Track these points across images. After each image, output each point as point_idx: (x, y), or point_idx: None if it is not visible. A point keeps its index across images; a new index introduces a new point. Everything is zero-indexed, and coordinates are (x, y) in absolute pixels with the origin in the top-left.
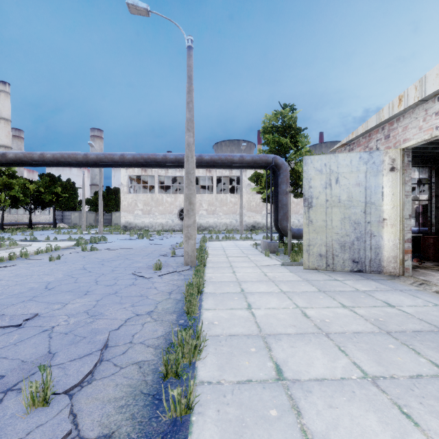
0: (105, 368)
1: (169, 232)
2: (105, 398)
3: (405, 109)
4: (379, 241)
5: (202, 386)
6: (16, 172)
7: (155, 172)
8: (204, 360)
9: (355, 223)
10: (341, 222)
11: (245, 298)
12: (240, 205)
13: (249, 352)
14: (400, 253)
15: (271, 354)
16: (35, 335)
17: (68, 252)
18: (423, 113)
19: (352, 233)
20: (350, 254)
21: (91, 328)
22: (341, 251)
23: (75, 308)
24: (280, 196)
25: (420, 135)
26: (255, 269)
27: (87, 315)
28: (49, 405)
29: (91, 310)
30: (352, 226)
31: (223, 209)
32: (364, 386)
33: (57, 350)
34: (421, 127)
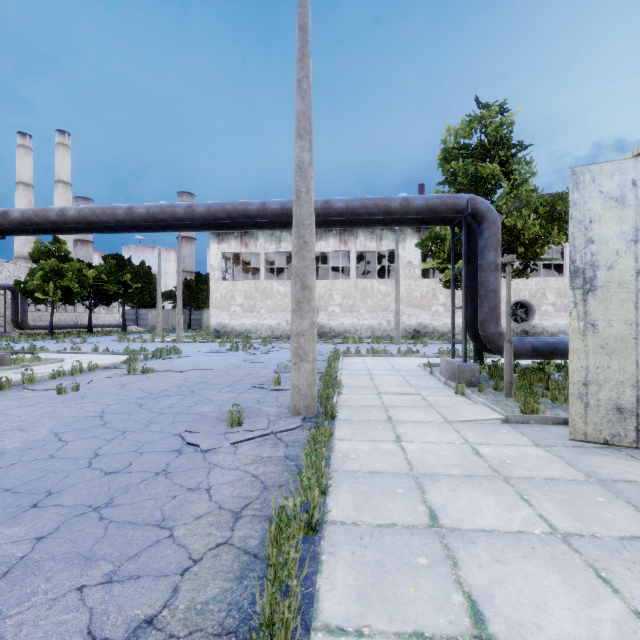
0: None
1: (281, 340)
2: None
3: None
4: None
5: None
6: (69, 253)
7: (261, 247)
8: None
9: None
10: None
11: (452, 560)
12: (395, 296)
13: None
14: None
15: None
16: None
17: (106, 374)
18: None
19: None
20: None
21: None
22: None
23: None
24: (484, 274)
25: None
26: (446, 433)
27: None
28: None
29: None
30: None
31: (366, 304)
32: None
33: None
34: None
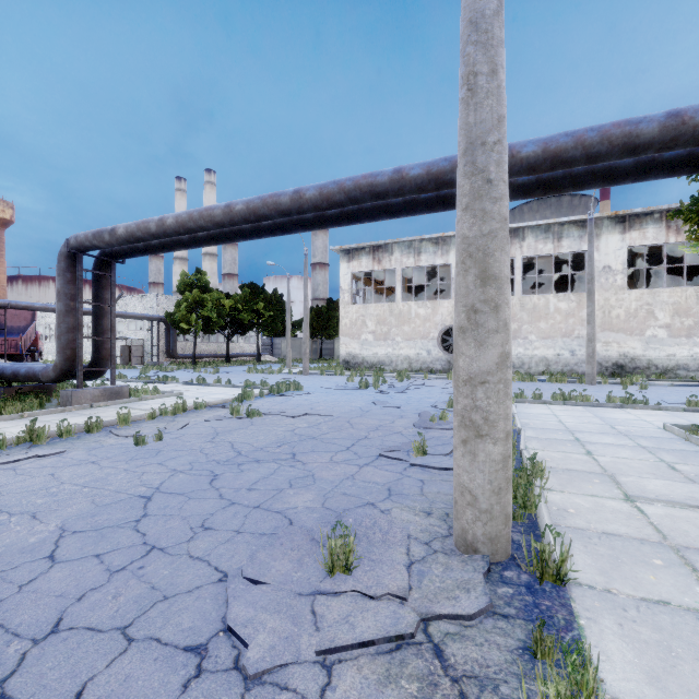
0: None
1: (421, 374)
2: None
3: None
4: None
5: None
6: (209, 283)
7: (396, 262)
8: None
9: None
10: None
11: None
12: (587, 315)
13: None
14: None
15: None
16: None
17: (209, 415)
18: None
19: None
20: None
21: None
22: None
23: None
24: None
25: None
26: None
27: None
28: None
29: None
30: None
31: (538, 327)
32: None
33: None
34: None
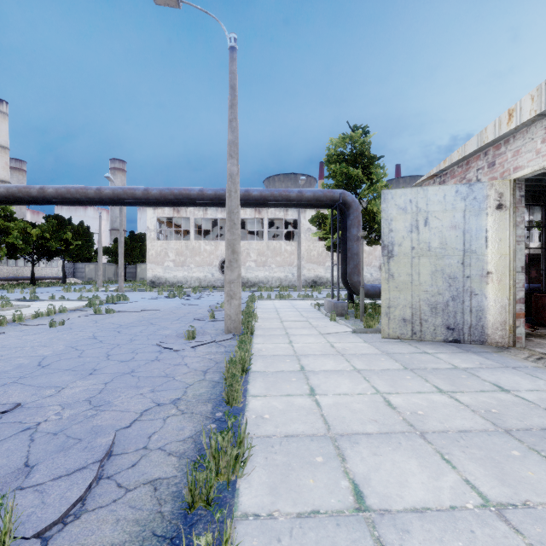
0: (104, 491)
1: (208, 289)
2: (97, 544)
3: (516, 127)
4: (482, 301)
5: (246, 522)
6: (14, 213)
7: (190, 213)
8: (249, 477)
9: (450, 278)
10: (431, 277)
11: (307, 378)
12: (298, 255)
13: (314, 463)
14: (509, 317)
15: (345, 466)
16: (10, 437)
17: (76, 315)
18: (542, 132)
19: (447, 291)
20: (443, 318)
21: (92, 425)
22: (432, 314)
23: (74, 394)
24: (350, 243)
25: (538, 161)
26: (318, 338)
27: (88, 406)
28: None
29: (95, 397)
30: (447, 281)
31: (276, 260)
32: (487, 521)
33: (39, 460)
34: (539, 151)
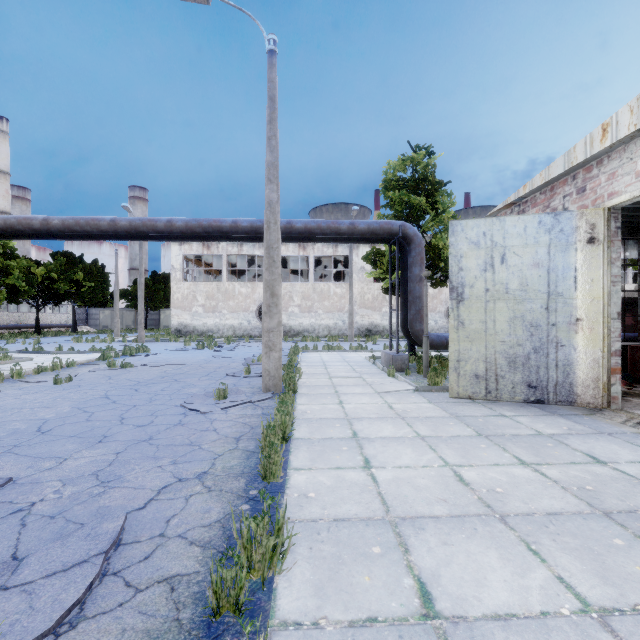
0: (109, 592)
1: (243, 339)
2: None
3: (612, 145)
4: (570, 353)
5: (284, 633)
6: (15, 249)
7: (223, 250)
8: (290, 573)
9: (532, 326)
10: (509, 324)
11: (360, 447)
12: (349, 299)
13: (369, 555)
14: (603, 373)
15: (409, 559)
16: None
17: (86, 369)
18: None
19: (528, 341)
20: (523, 374)
21: (98, 505)
22: (510, 370)
23: (78, 467)
24: (411, 284)
25: (638, 186)
26: (374, 398)
27: (95, 481)
28: None
29: (104, 471)
30: (528, 330)
31: (324, 305)
32: (588, 632)
33: (30, 551)
34: (639, 173)
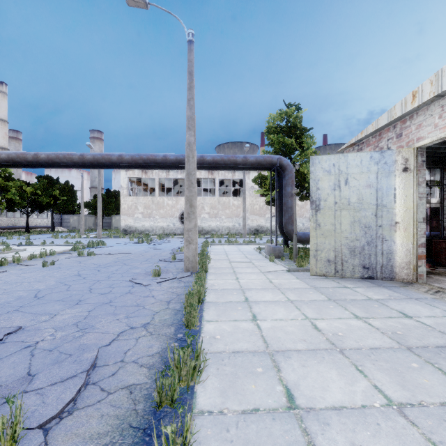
0: (91, 394)
1: (170, 236)
2: (86, 433)
3: (419, 105)
4: (391, 245)
5: (202, 417)
6: (12, 174)
7: (156, 174)
8: (204, 383)
9: (366, 227)
10: (350, 226)
11: (250, 307)
12: (243, 208)
13: (255, 372)
14: (413, 258)
15: (280, 375)
16: (15, 353)
17: (63, 257)
18: (439, 109)
19: (363, 237)
20: (360, 259)
21: (79, 343)
22: (351, 256)
23: (64, 320)
24: (285, 199)
25: (436, 133)
26: (259, 276)
27: (76, 328)
28: (17, 445)
29: (81, 322)
30: (363, 229)
31: (225, 212)
32: (390, 416)
33: (38, 371)
34: (437, 125)
